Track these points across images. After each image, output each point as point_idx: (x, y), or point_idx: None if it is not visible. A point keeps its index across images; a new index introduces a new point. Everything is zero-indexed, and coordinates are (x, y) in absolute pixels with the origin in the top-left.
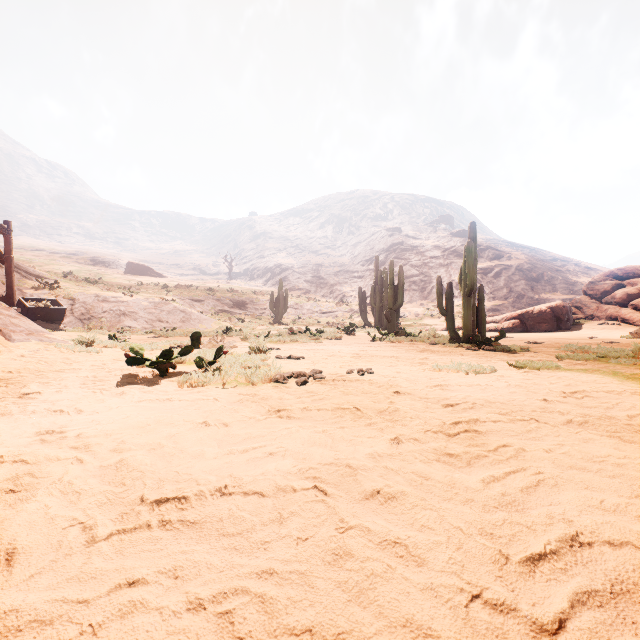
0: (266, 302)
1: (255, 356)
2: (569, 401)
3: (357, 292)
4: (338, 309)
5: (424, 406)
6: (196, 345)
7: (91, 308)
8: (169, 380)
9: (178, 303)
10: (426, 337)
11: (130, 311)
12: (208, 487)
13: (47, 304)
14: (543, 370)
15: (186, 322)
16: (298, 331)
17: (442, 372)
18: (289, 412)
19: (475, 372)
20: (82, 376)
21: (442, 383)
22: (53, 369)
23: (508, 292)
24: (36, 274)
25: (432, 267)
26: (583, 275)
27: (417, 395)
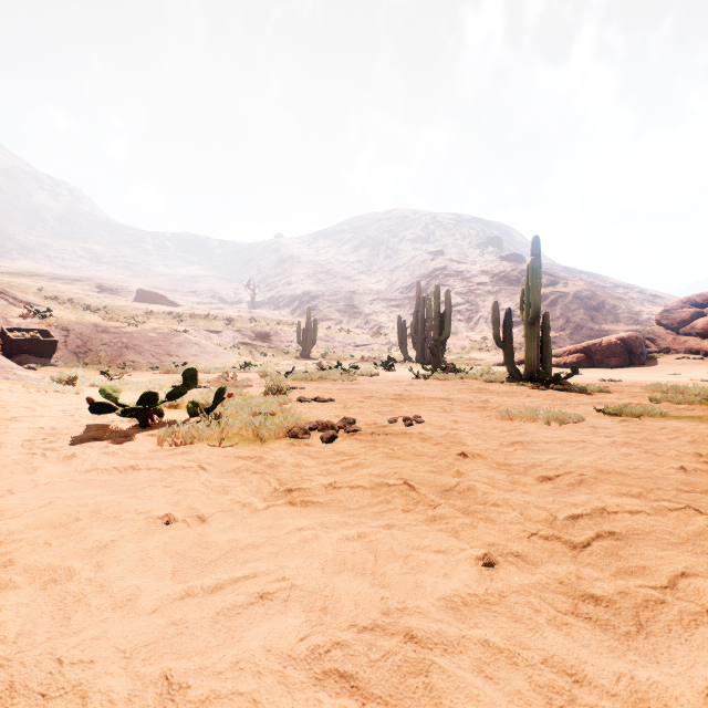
0: (293, 334)
1: (272, 398)
2: None
3: (395, 323)
4: (374, 341)
5: (509, 480)
6: (191, 385)
7: (88, 340)
8: (148, 434)
9: (191, 334)
10: (478, 374)
11: (134, 343)
12: None
13: (35, 335)
14: (645, 418)
15: (199, 356)
16: (328, 366)
17: (514, 421)
18: (306, 492)
19: (559, 421)
20: (35, 427)
21: (521, 439)
22: (7, 416)
23: (565, 322)
24: (26, 301)
25: (479, 295)
26: (648, 304)
27: (492, 459)
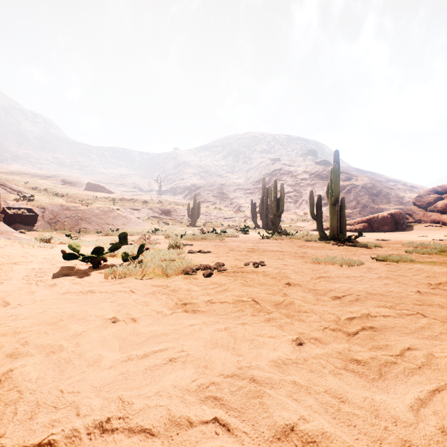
0: (185, 210)
1: (172, 251)
2: (439, 293)
3: (249, 204)
4: (236, 215)
5: (314, 298)
6: (123, 243)
7: (57, 214)
8: (98, 272)
9: (121, 211)
10: (301, 236)
11: (86, 217)
12: (85, 422)
13: (24, 211)
14: (401, 263)
15: (126, 225)
16: (207, 231)
17: (321, 264)
18: (194, 305)
19: (348, 265)
20: (29, 268)
21: (324, 275)
22: (11, 262)
23: (356, 203)
24: (18, 190)
25: (302, 186)
26: (409, 192)
27: (305, 286)
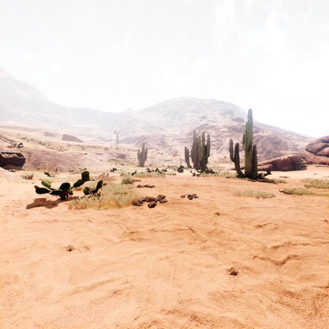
0: (136, 155)
1: (125, 185)
2: None
3: (183, 150)
4: (173, 158)
5: (241, 227)
6: (86, 179)
7: (40, 158)
8: (64, 203)
9: (88, 155)
10: (222, 173)
11: (61, 159)
12: None
13: (15, 155)
14: (304, 195)
15: (92, 165)
16: (152, 170)
17: (241, 197)
18: (140, 233)
19: (263, 197)
20: (10, 200)
21: (245, 205)
22: None
23: (262, 150)
24: (11, 139)
25: (222, 137)
26: (301, 141)
27: (231, 216)
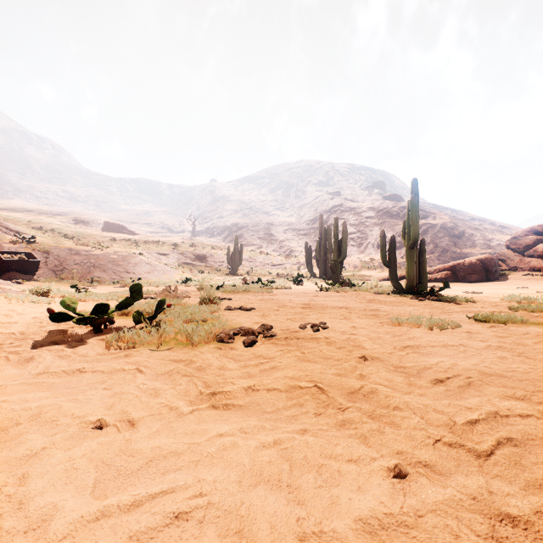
0: (224, 256)
1: (205, 307)
2: None
3: (303, 247)
4: (287, 262)
5: (406, 382)
6: (137, 298)
7: (64, 260)
8: (99, 339)
9: (144, 256)
10: (368, 287)
11: (100, 263)
12: None
13: (22, 257)
14: (509, 324)
15: (151, 273)
16: (251, 281)
17: (403, 327)
18: (228, 395)
19: (440, 327)
20: (7, 333)
21: (411, 343)
22: None
23: (434, 247)
24: (16, 230)
25: (368, 226)
26: (498, 233)
27: (388, 361)
